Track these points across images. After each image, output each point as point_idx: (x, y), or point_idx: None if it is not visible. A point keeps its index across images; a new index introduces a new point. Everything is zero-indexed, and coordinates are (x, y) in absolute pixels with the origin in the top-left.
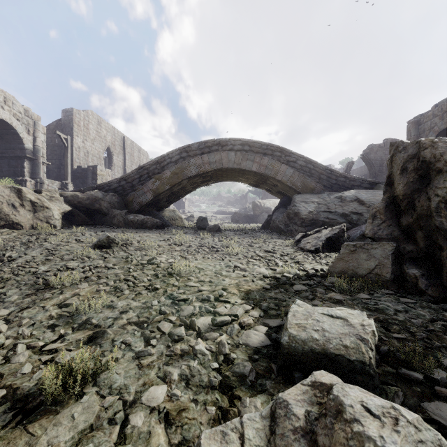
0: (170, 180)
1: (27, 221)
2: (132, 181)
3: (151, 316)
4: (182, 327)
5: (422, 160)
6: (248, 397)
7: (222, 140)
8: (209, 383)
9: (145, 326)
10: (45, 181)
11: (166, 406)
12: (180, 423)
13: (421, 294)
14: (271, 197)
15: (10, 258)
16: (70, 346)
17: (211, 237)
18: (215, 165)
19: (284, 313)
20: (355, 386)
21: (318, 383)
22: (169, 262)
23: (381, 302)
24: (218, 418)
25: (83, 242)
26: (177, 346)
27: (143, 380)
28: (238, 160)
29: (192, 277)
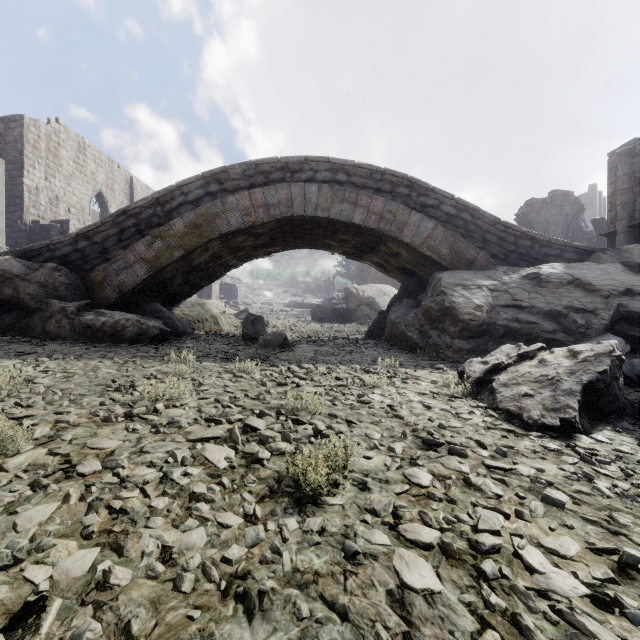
0: (183, 240)
1: None
2: (103, 240)
3: None
4: None
5: None
6: None
7: (292, 159)
8: None
9: None
10: None
11: None
12: None
13: None
14: (371, 281)
15: None
16: None
17: (263, 369)
18: (278, 210)
19: None
20: None
21: None
22: None
23: None
24: None
25: None
26: None
27: None
28: (325, 201)
29: None
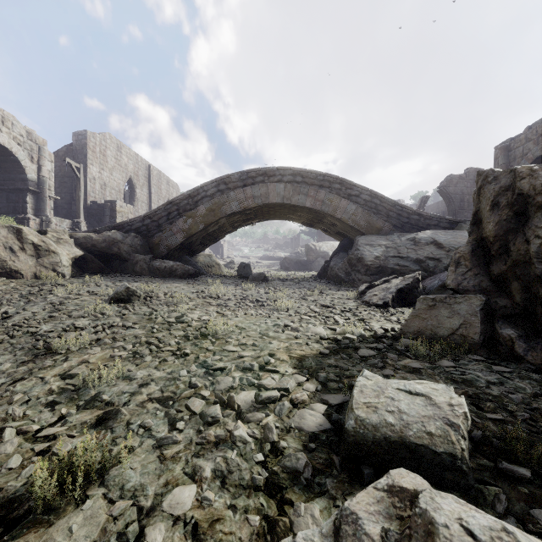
0: (204, 218)
1: (29, 269)
2: (158, 219)
3: (179, 391)
4: (218, 405)
5: (519, 193)
6: (302, 501)
7: (269, 169)
8: (251, 482)
9: (170, 404)
10: (53, 220)
11: (195, 514)
12: (213, 539)
13: (518, 360)
14: (328, 239)
15: (5, 315)
16: (72, 430)
17: (256, 288)
18: (260, 199)
19: (347, 387)
20: (448, 494)
21: (397, 487)
22: (203, 319)
23: (469, 371)
24: (263, 532)
25: (97, 294)
26: (210, 431)
27: (165, 477)
28: (288, 193)
29: (231, 339)
